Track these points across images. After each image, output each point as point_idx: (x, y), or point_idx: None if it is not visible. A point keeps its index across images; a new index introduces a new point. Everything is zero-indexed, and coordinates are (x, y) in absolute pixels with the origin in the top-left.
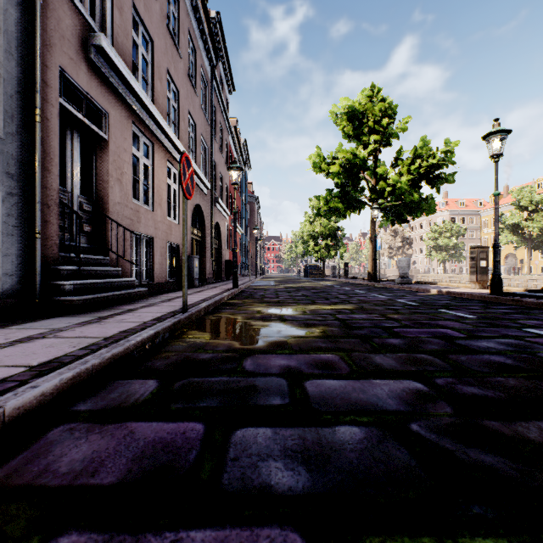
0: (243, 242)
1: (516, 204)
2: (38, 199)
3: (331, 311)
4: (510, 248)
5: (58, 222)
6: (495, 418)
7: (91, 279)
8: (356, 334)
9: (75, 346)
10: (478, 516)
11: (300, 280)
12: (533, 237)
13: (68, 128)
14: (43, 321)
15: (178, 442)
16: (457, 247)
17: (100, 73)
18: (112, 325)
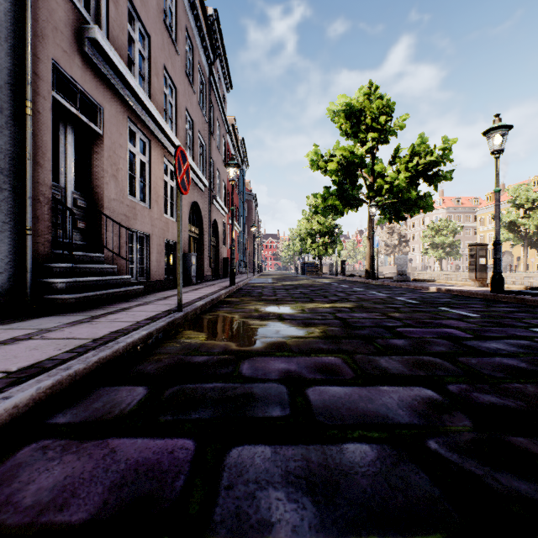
0: (240, 239)
1: (512, 201)
2: (29, 195)
3: (330, 310)
4: (506, 245)
5: (50, 218)
6: (522, 433)
7: (85, 277)
8: (358, 334)
9: (60, 349)
10: None
11: (298, 277)
12: (529, 234)
13: (61, 122)
14: (32, 321)
15: (164, 464)
16: (454, 244)
17: (95, 67)
18: (103, 325)
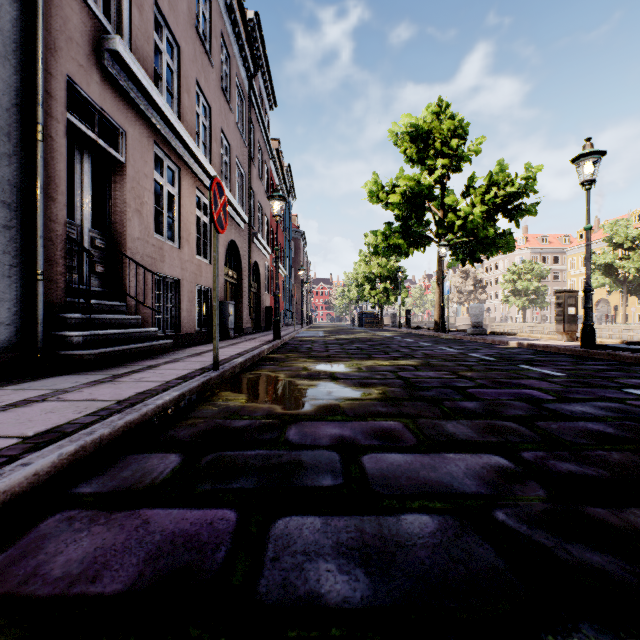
0: (286, 285)
1: (609, 240)
2: (40, 234)
3: (391, 368)
4: (601, 292)
5: (64, 261)
6: (600, 504)
7: (104, 329)
8: (423, 396)
9: (81, 411)
10: (590, 638)
11: (354, 330)
12: (629, 279)
13: (77, 149)
14: (45, 381)
15: (204, 536)
16: (539, 291)
17: (116, 83)
18: (128, 385)
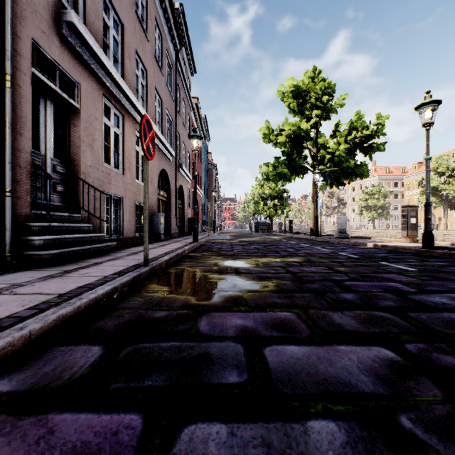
0: (203, 202)
1: (435, 170)
2: (9, 160)
3: (282, 264)
4: None
5: (30, 182)
6: None
7: (62, 234)
8: (309, 288)
9: (24, 305)
10: None
11: (252, 235)
12: (449, 198)
13: (41, 97)
14: (8, 276)
15: (105, 452)
16: (384, 207)
17: (72, 48)
18: (73, 279)
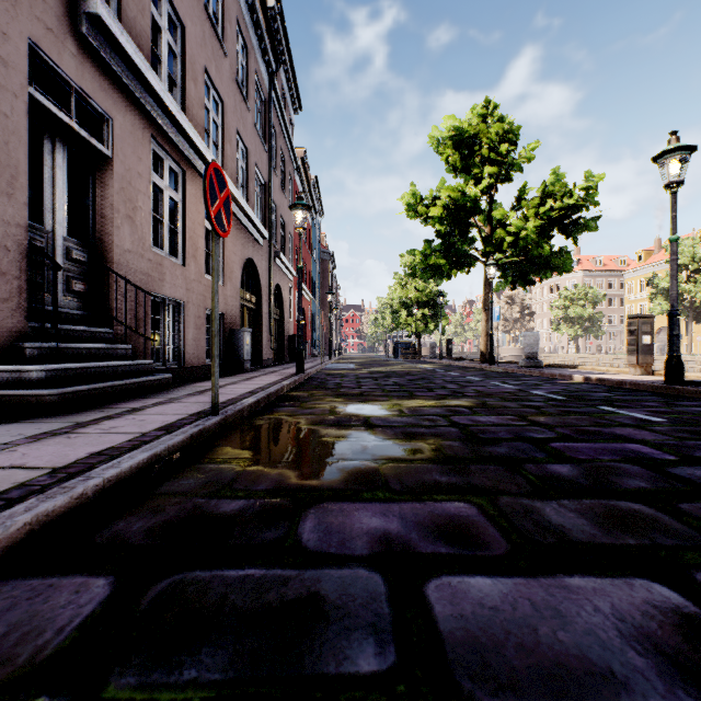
0: (313, 311)
1: None
2: None
3: (441, 410)
4: (663, 319)
5: (25, 275)
6: None
7: (80, 362)
8: (493, 455)
9: None
10: None
11: (389, 362)
12: (695, 305)
13: (46, 136)
14: None
15: None
16: (594, 318)
17: (98, 58)
18: (86, 439)
